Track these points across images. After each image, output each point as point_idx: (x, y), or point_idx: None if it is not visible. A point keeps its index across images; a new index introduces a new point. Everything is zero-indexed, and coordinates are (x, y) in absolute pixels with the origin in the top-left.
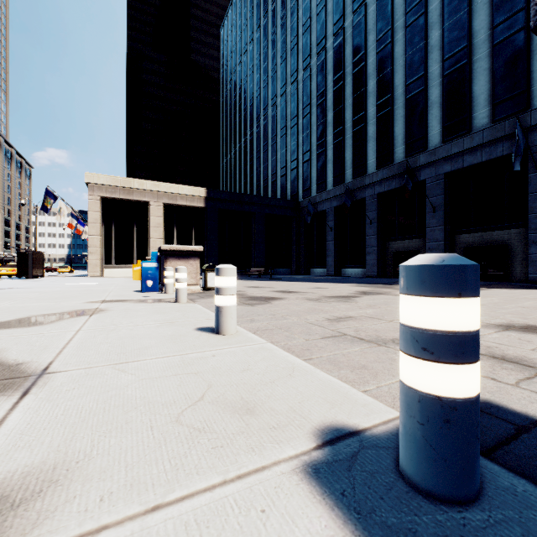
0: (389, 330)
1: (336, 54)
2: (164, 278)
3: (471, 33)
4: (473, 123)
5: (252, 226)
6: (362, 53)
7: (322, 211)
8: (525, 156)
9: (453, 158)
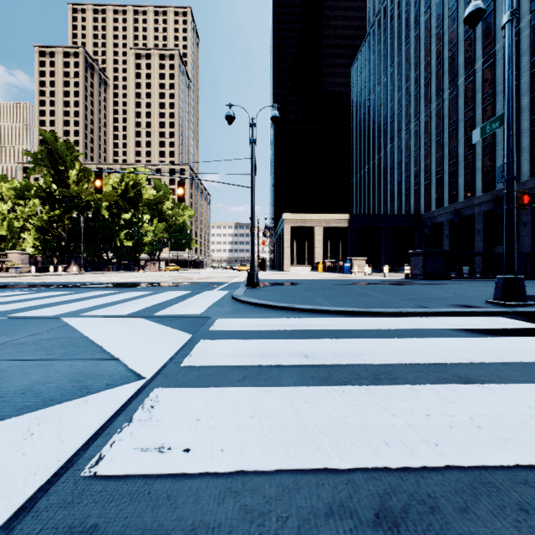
0: None
1: (450, 105)
2: (352, 269)
3: None
4: None
5: (381, 236)
6: (471, 106)
7: (440, 222)
8: None
9: None
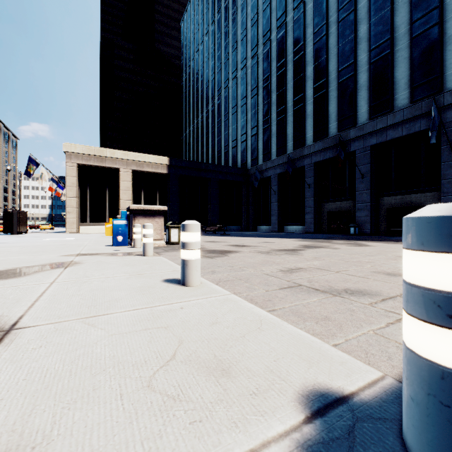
0: (339, 280)
1: (279, 45)
2: (132, 233)
3: (394, 28)
4: (395, 103)
5: (208, 190)
6: (301, 43)
7: (267, 177)
8: (439, 131)
9: (378, 132)
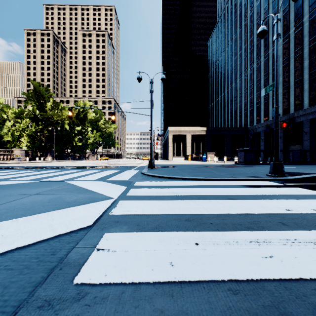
0: None
1: (264, 64)
2: (207, 159)
3: None
4: None
5: (225, 140)
6: None
7: (259, 132)
8: None
9: (313, 113)
